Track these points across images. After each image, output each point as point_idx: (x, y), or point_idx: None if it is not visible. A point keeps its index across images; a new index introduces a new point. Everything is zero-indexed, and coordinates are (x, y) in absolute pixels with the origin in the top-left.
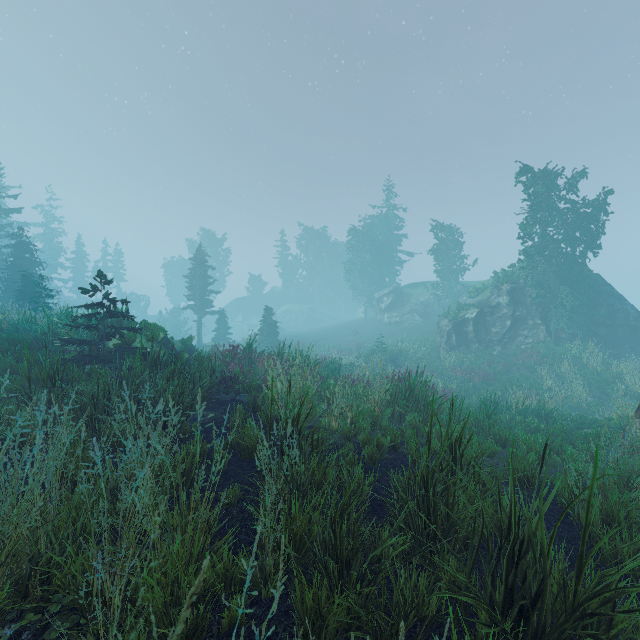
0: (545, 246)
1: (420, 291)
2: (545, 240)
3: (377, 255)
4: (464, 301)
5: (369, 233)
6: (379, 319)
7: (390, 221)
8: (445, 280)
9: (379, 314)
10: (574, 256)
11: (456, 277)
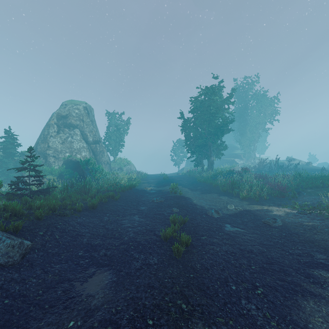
0: None
1: None
2: None
3: None
4: None
5: None
6: None
7: None
8: None
9: None
10: None
11: None
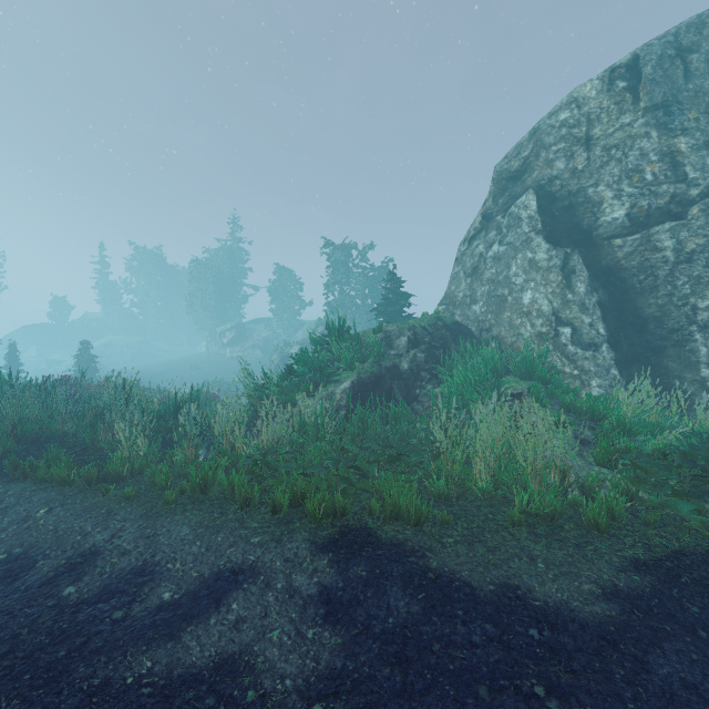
0: (344, 300)
1: (263, 327)
2: (344, 295)
3: (221, 288)
4: (295, 338)
5: (213, 264)
6: (222, 354)
7: (235, 254)
8: (284, 318)
9: (222, 349)
10: (363, 308)
11: (293, 316)
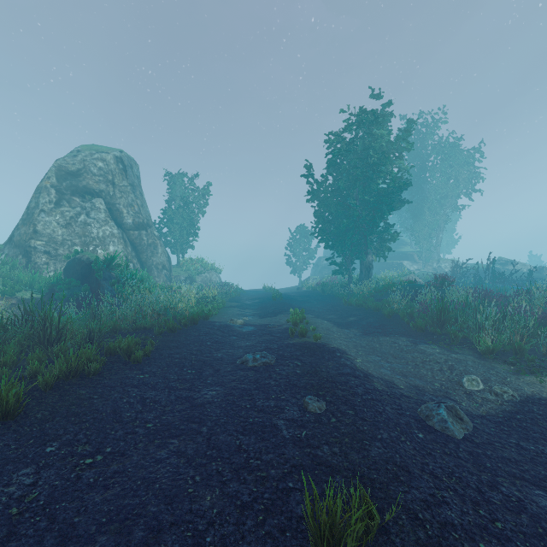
0: None
1: None
2: None
3: None
4: None
5: None
6: None
7: None
8: None
9: None
10: None
11: None
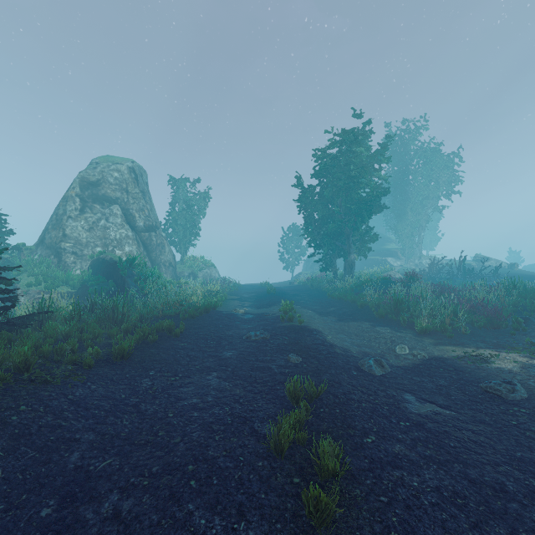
0: None
1: None
2: None
3: None
4: None
5: None
6: None
7: None
8: None
9: None
10: None
11: None
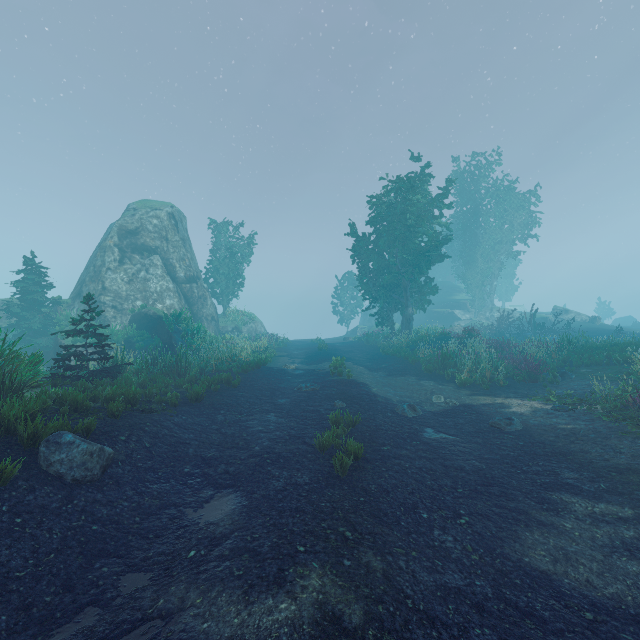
0: None
1: None
2: None
3: None
4: None
5: None
6: None
7: None
8: None
9: None
10: None
11: None
